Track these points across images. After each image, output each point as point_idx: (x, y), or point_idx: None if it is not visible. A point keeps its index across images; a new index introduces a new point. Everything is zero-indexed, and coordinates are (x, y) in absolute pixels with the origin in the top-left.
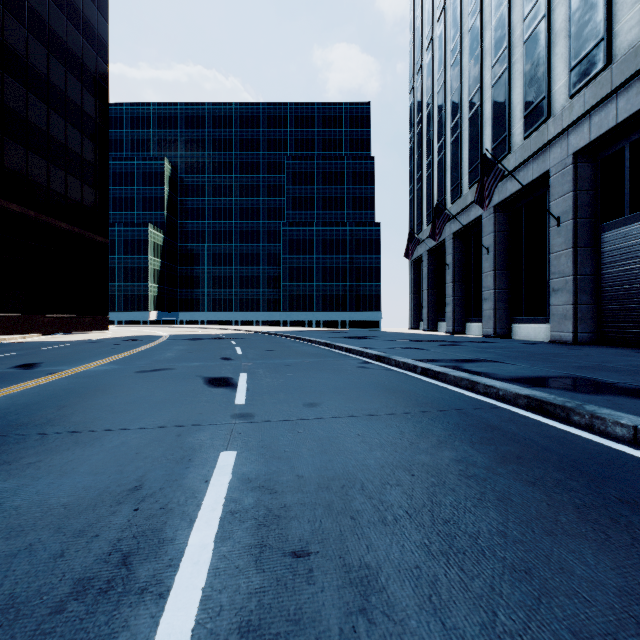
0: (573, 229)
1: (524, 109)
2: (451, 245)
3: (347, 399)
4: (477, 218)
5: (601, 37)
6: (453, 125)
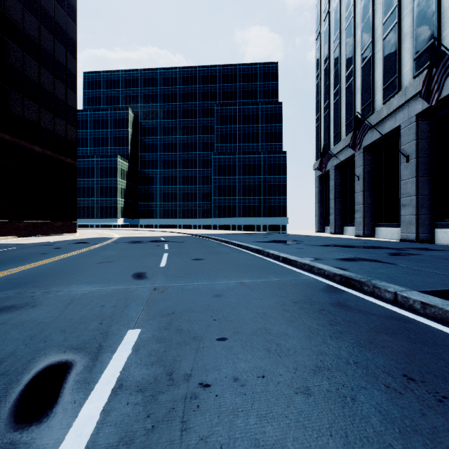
0: None
1: None
2: (361, 158)
3: None
4: (392, 130)
5: None
6: (364, 51)
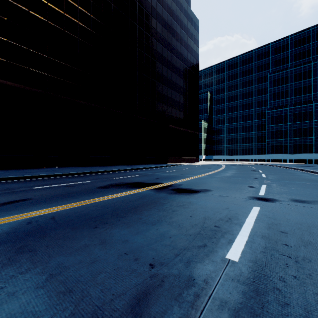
0: None
1: None
2: None
3: (283, 173)
4: None
5: None
6: None
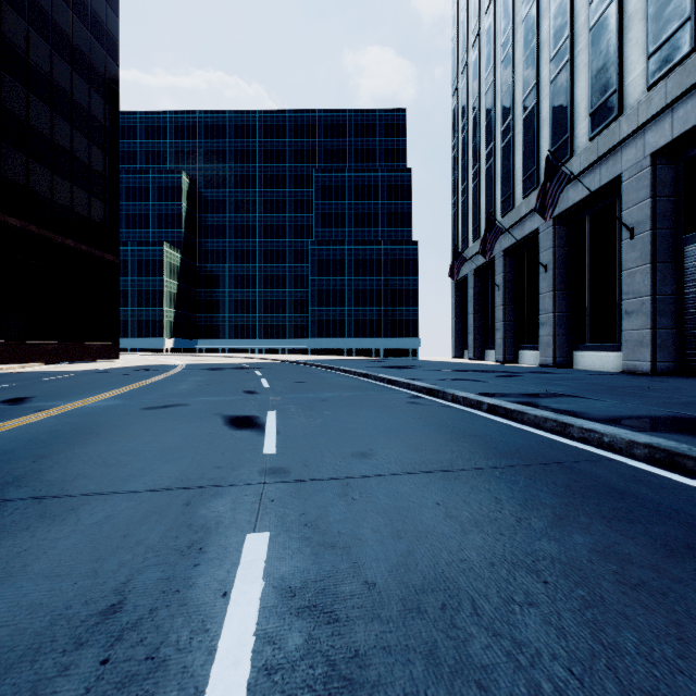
0: (651, 242)
1: (590, 106)
2: (501, 263)
3: (407, 447)
4: (532, 232)
5: (687, 16)
6: (504, 128)
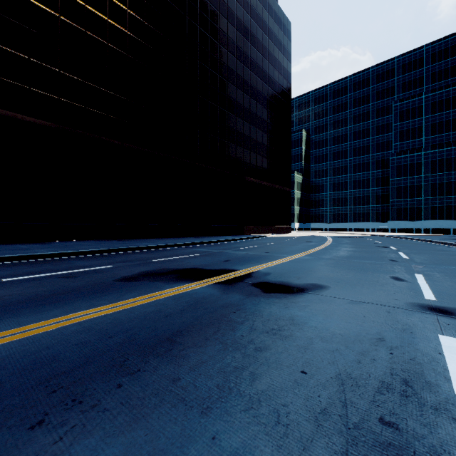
0: None
1: None
2: None
3: (432, 251)
4: None
5: None
6: None
